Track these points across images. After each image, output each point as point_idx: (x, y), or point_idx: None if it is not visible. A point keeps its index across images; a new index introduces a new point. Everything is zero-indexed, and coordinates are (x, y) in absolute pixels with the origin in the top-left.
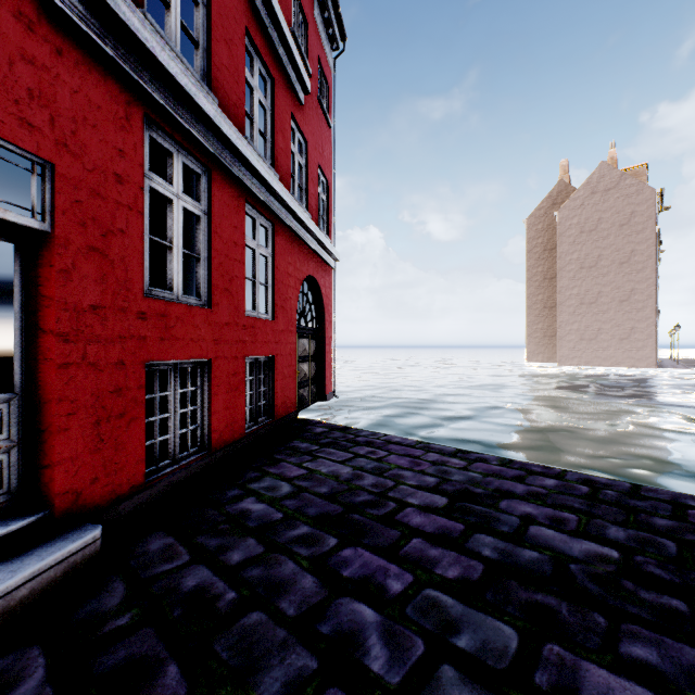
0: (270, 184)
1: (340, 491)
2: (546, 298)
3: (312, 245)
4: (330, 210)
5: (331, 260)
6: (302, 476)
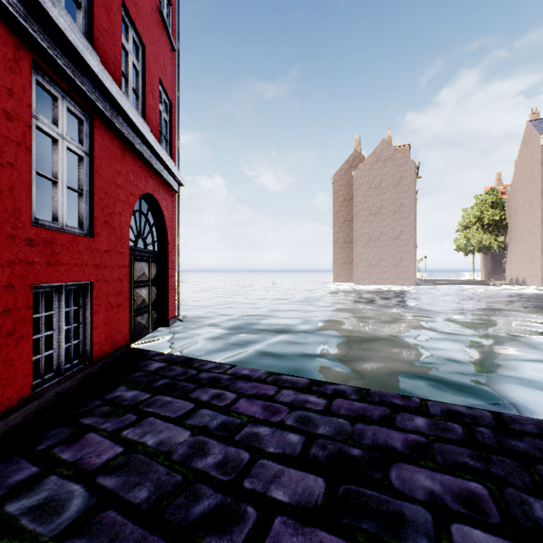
0: (79, 51)
1: (169, 491)
2: (346, 235)
3: (150, 161)
4: (174, 133)
5: (175, 183)
6: (113, 461)
